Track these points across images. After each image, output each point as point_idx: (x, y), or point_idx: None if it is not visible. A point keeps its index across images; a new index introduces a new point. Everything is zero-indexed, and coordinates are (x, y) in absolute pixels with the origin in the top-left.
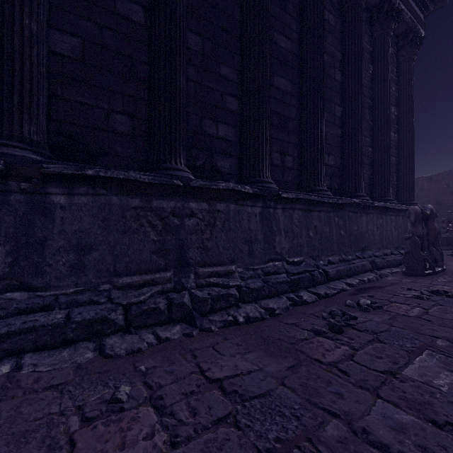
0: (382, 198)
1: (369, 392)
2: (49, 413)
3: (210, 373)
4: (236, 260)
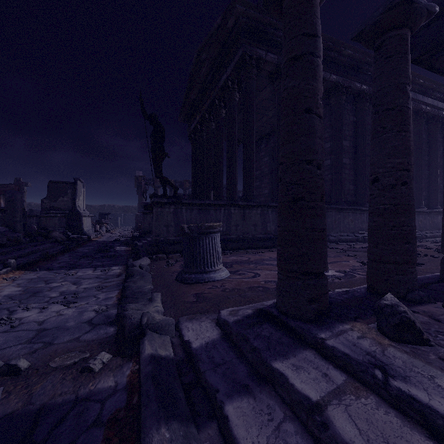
0: None
1: None
2: None
3: None
4: None
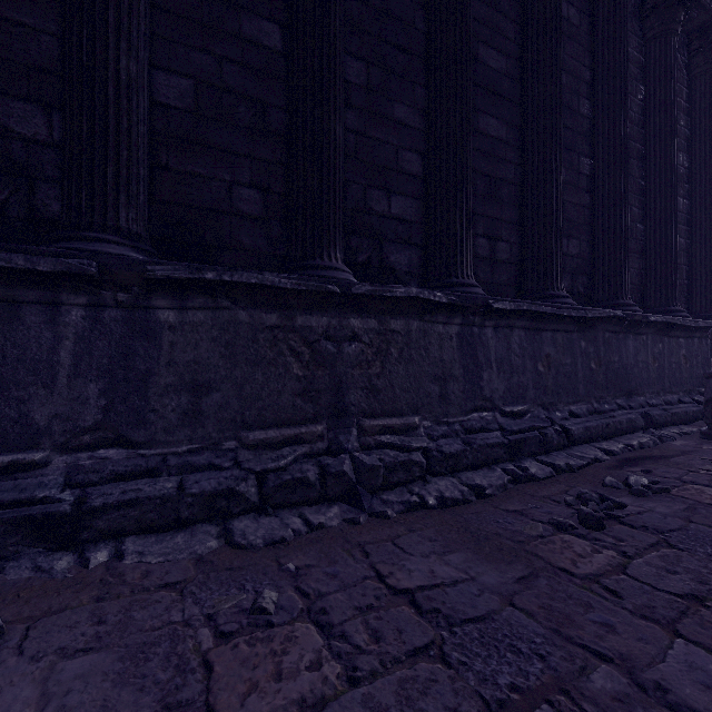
0: (662, 308)
1: (659, 626)
2: (170, 621)
3: (393, 580)
4: (420, 409)
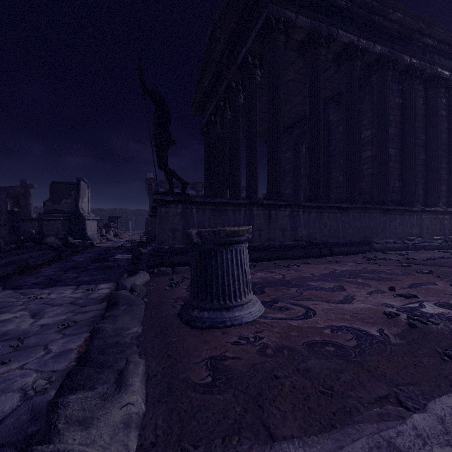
0: None
1: None
2: None
3: None
4: None
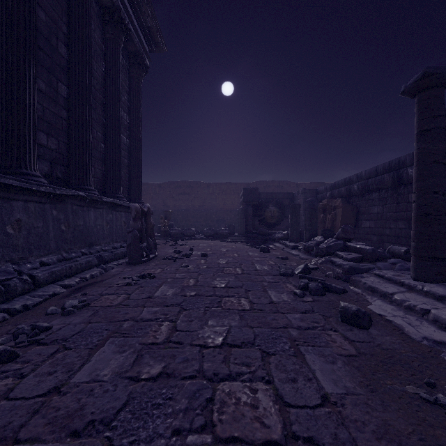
0: (114, 195)
1: (2, 444)
2: None
3: None
4: None
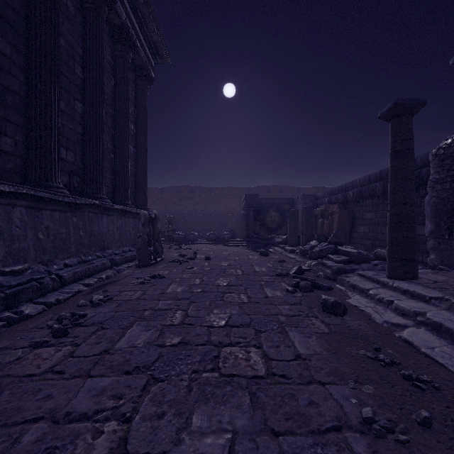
0: (122, 202)
1: (81, 378)
2: None
3: None
4: None
